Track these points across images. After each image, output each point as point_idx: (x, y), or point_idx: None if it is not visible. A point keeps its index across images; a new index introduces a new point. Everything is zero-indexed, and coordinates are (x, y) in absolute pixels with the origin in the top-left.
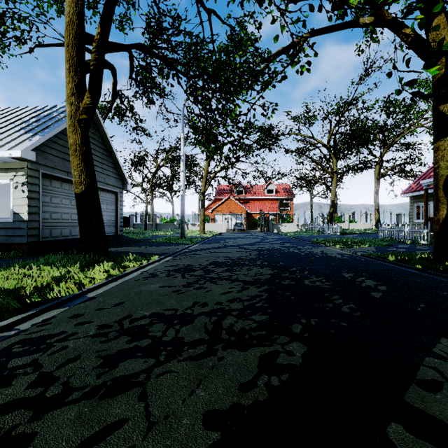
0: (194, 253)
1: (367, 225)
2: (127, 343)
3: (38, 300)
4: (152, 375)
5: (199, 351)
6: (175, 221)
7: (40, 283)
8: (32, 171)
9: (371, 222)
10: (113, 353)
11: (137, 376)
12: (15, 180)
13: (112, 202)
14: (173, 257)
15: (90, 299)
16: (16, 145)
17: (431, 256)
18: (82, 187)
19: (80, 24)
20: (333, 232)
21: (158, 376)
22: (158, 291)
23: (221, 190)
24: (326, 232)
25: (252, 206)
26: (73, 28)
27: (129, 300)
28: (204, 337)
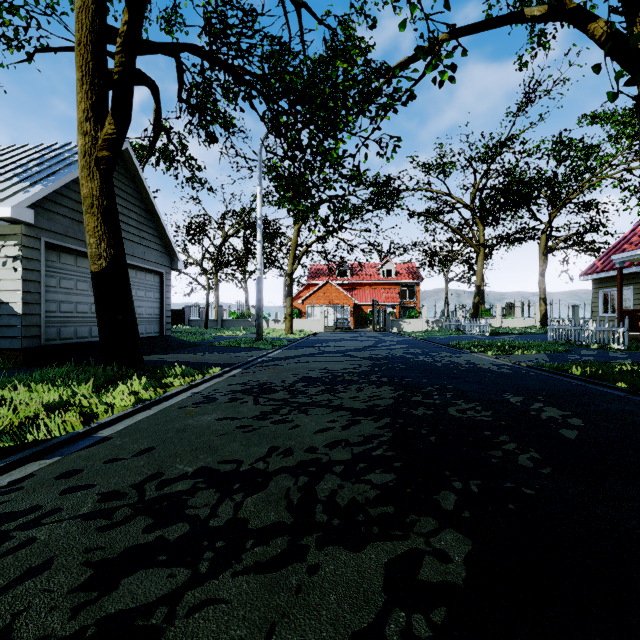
0: (275, 362)
1: (529, 321)
2: (144, 532)
3: (11, 445)
4: (179, 610)
5: (273, 550)
6: (249, 316)
7: (23, 413)
8: (29, 238)
9: (534, 318)
10: (113, 556)
11: (150, 612)
12: (2, 253)
13: (154, 287)
14: (244, 369)
15: (101, 441)
16: (4, 200)
17: (637, 368)
18: (102, 262)
19: (98, 10)
20: (480, 332)
21: (191, 612)
22: (213, 427)
23: (316, 270)
24: (469, 331)
25: (361, 294)
26: (87, 16)
27: (163, 444)
28: (285, 518)
